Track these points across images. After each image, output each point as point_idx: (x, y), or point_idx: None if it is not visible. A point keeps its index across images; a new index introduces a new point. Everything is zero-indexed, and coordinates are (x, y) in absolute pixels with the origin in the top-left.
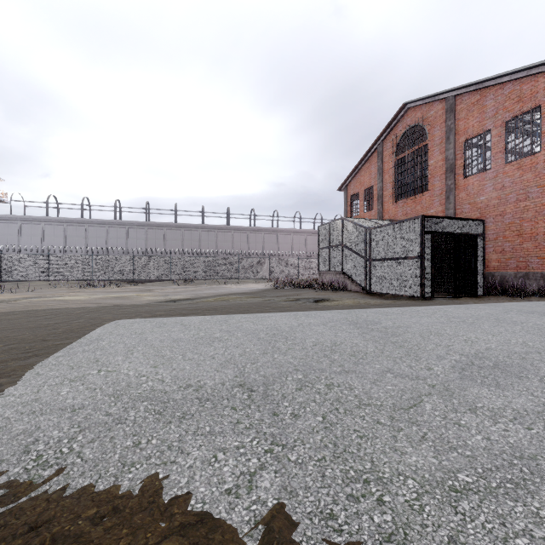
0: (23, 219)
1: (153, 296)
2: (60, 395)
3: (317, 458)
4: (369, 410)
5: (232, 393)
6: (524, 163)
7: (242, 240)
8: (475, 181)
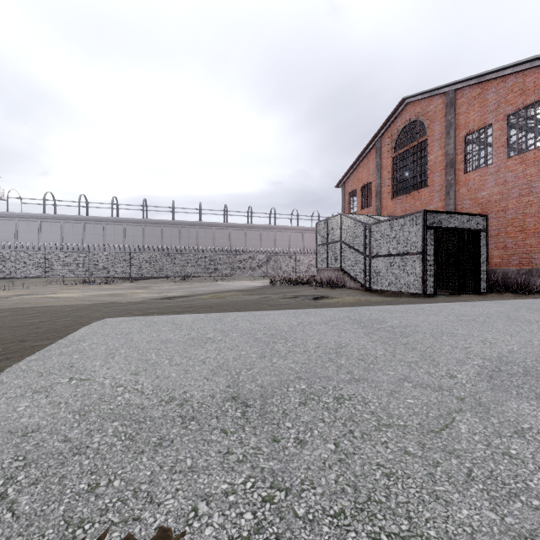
0: (20, 216)
1: (148, 293)
2: (15, 412)
3: (333, 512)
4: (391, 433)
5: (223, 409)
6: (528, 157)
7: (239, 237)
8: (476, 176)
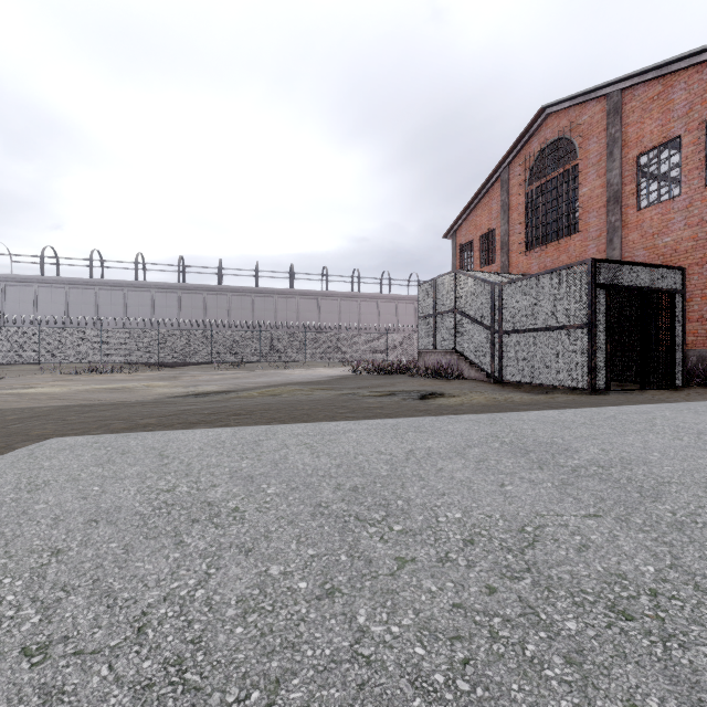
0: (8, 279)
1: (171, 387)
2: None
3: None
4: None
5: None
6: None
7: (310, 309)
8: (655, 215)
